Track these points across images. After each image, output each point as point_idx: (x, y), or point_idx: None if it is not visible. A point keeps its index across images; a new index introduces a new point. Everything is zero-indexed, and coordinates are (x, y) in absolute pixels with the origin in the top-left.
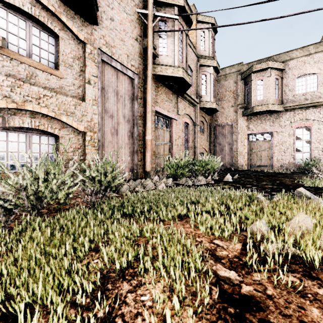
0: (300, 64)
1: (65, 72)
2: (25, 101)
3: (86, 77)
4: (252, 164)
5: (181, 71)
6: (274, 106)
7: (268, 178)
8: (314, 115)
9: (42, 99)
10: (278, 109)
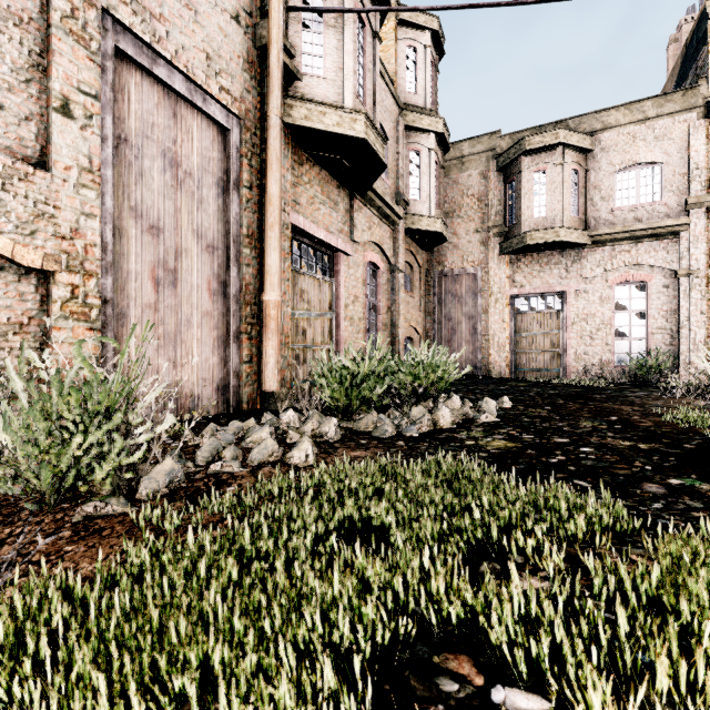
0: (624, 140)
1: None
2: None
3: (53, 90)
4: (520, 364)
5: (361, 123)
6: (571, 232)
7: (578, 404)
8: (654, 255)
9: None
10: (580, 241)
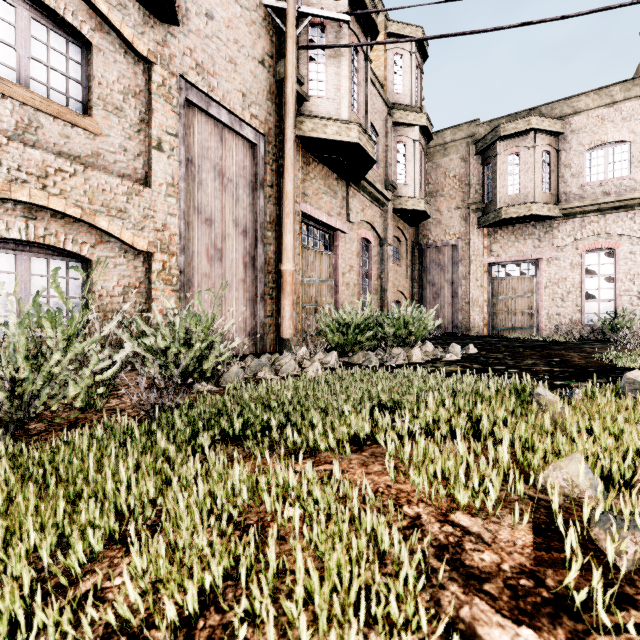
0: (593, 122)
1: (106, 123)
2: (12, 180)
3: (153, 135)
4: (497, 324)
5: (355, 130)
6: (543, 207)
7: (534, 351)
8: (621, 225)
9: (52, 179)
10: (551, 214)
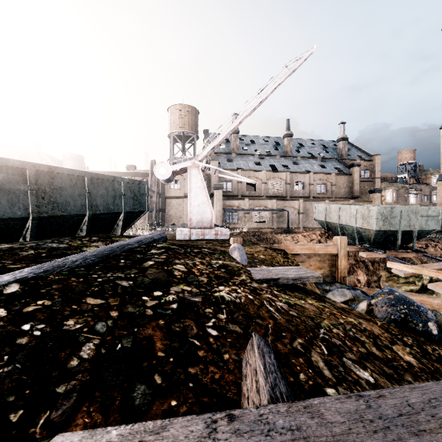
0: None
1: None
2: None
3: None
4: None
5: (417, 204)
6: None
7: None
8: None
9: None
10: None
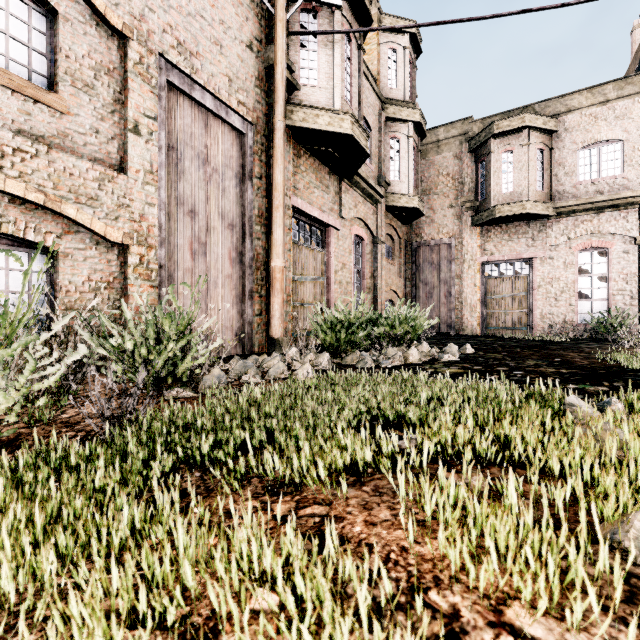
0: (586, 121)
1: (75, 101)
2: None
3: (129, 117)
4: (490, 323)
5: (348, 121)
6: (537, 205)
7: (532, 352)
8: (615, 224)
9: (10, 159)
10: (544, 212)
